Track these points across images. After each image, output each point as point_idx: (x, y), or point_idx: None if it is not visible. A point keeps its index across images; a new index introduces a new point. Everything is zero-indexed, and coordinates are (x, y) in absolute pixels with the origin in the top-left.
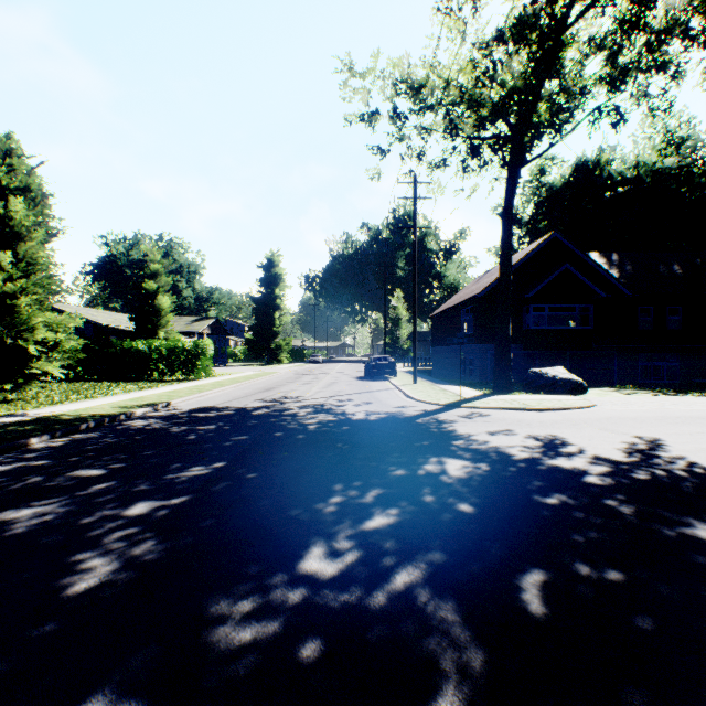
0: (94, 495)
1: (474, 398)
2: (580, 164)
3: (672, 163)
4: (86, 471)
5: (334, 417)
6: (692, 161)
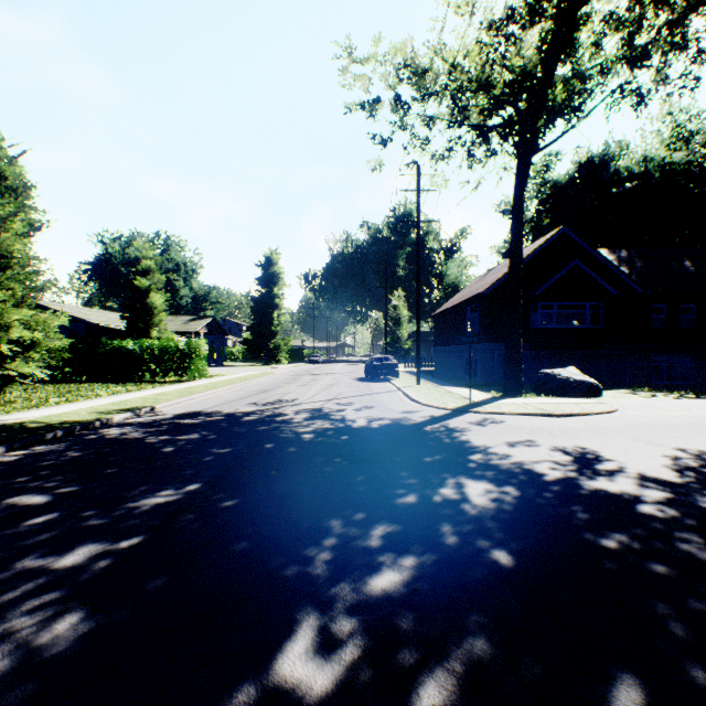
0: (23, 535)
1: (484, 402)
2: (586, 160)
3: (680, 159)
4: (28, 497)
5: (333, 424)
6: (702, 155)
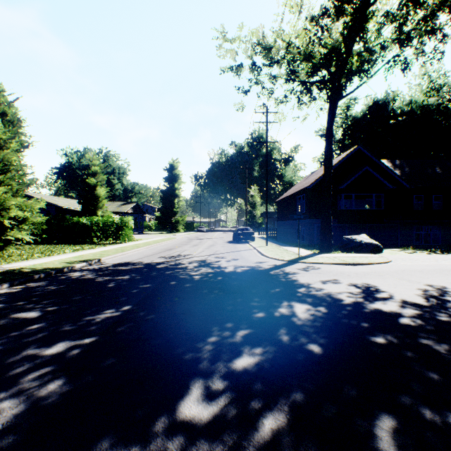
0: (25, 335)
1: (308, 256)
2: (373, 103)
3: (433, 102)
4: (26, 313)
5: (212, 270)
6: (447, 100)
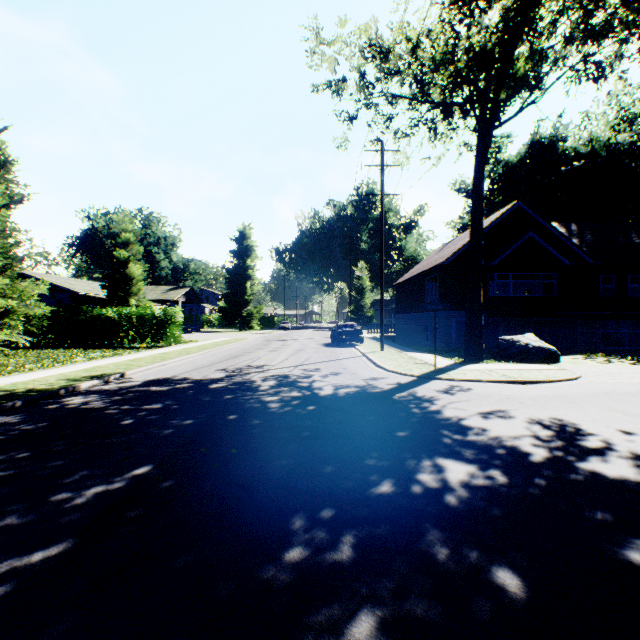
0: None
1: (448, 368)
2: (535, 141)
3: (623, 140)
4: None
5: (299, 392)
6: None
